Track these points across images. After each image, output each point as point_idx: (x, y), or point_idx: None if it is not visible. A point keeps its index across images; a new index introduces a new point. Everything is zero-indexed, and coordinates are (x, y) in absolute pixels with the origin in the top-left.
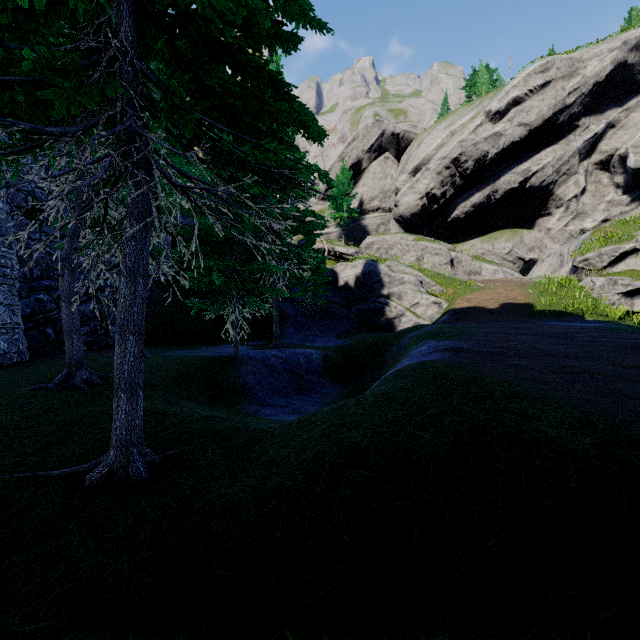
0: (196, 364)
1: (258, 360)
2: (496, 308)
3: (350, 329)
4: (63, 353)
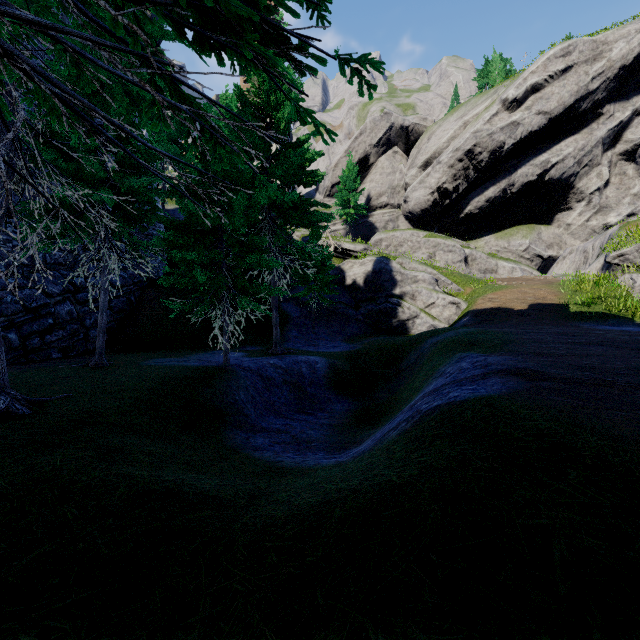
0: (174, 378)
1: (253, 371)
2: (525, 309)
3: (359, 332)
4: (29, 362)
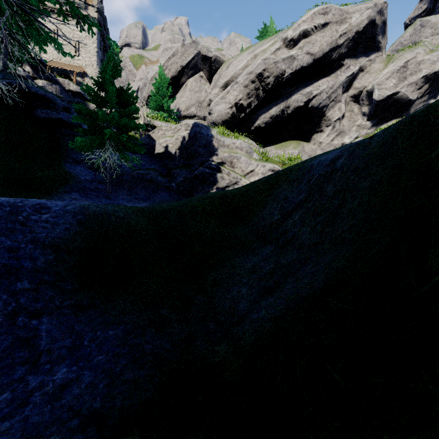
0: None
1: None
2: None
3: (170, 199)
4: None
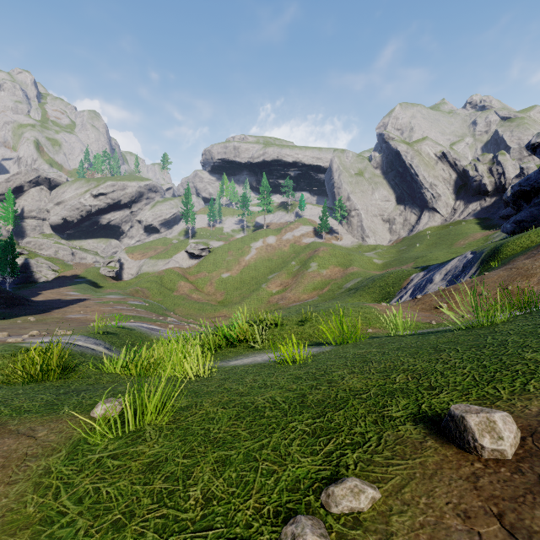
0: None
1: None
2: (70, 276)
3: (20, 282)
4: None
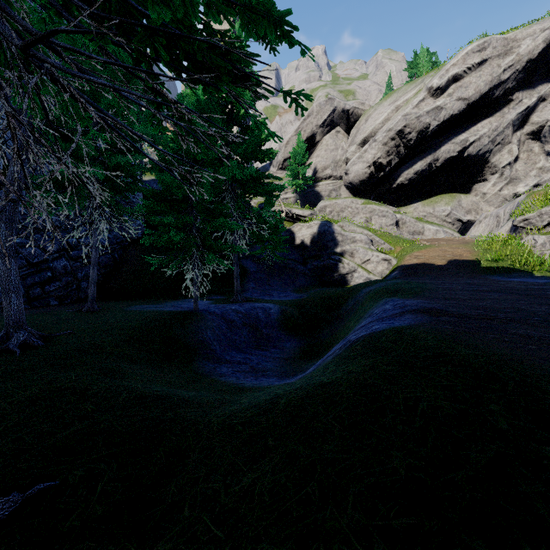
0: (154, 320)
1: (218, 315)
2: (444, 264)
3: (306, 284)
4: (32, 308)
